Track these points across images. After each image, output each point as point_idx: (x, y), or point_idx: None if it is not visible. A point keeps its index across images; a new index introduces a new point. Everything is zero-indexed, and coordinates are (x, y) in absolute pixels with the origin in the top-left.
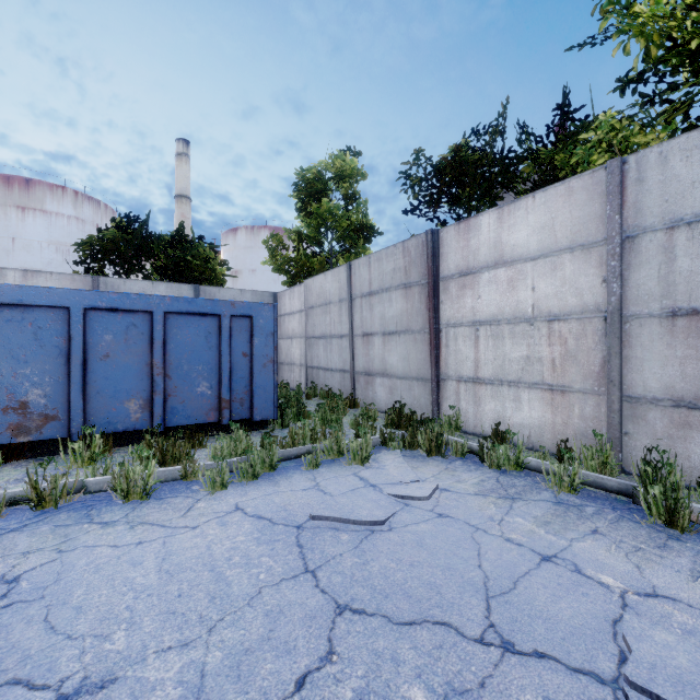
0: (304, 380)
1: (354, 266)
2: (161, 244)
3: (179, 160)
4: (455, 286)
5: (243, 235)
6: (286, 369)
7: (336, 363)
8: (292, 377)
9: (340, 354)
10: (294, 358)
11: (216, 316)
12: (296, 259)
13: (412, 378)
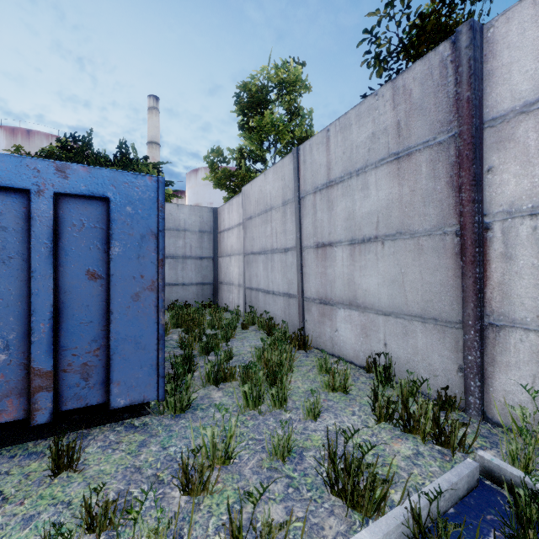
0: (242, 302)
1: (304, 150)
2: (100, 160)
3: (150, 113)
4: (537, 124)
5: (202, 174)
6: (224, 289)
7: (278, 285)
8: (231, 299)
9: (284, 274)
10: (233, 277)
11: (19, 193)
12: (237, 173)
13: (411, 317)
